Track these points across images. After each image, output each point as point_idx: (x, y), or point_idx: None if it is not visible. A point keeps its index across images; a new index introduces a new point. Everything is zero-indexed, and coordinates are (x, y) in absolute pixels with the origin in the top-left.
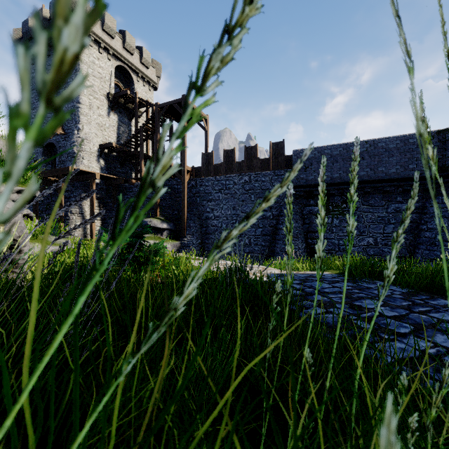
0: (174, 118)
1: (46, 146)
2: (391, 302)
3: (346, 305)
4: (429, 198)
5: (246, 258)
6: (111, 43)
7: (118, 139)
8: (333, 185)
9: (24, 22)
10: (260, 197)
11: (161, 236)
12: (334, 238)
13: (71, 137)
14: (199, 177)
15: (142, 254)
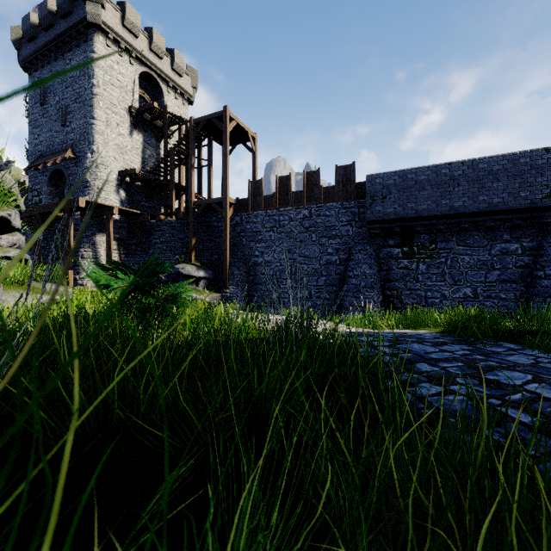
0: (213, 137)
1: (53, 173)
2: (545, 375)
3: (473, 380)
4: (547, 236)
5: None
6: (134, 44)
7: (143, 166)
8: (419, 220)
9: (24, 17)
10: (324, 236)
11: (197, 287)
12: (420, 288)
13: (83, 162)
14: (245, 212)
15: (153, 300)
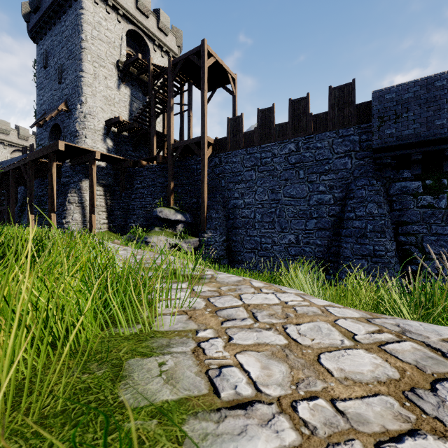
0: (193, 81)
1: (53, 128)
2: None
3: None
4: None
5: (291, 263)
6: (121, 1)
7: (130, 118)
8: None
9: None
10: (314, 172)
11: (174, 231)
12: None
13: (74, 114)
14: (224, 152)
15: None
